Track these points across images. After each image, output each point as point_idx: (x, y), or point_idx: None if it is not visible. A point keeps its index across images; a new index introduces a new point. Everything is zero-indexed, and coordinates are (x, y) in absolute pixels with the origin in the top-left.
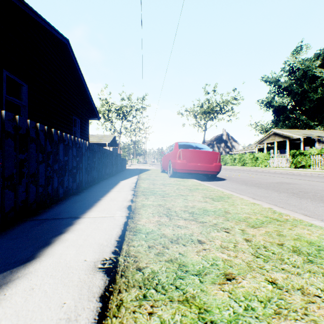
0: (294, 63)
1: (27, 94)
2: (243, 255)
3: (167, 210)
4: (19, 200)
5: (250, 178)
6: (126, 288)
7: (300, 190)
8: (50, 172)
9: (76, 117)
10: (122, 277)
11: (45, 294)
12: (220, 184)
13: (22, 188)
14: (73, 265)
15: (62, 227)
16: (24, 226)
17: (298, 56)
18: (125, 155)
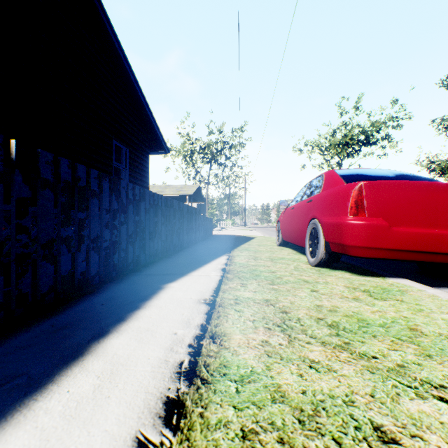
0: None
1: None
2: None
3: None
4: None
5: None
6: None
7: None
8: None
9: (120, 143)
10: None
11: None
12: None
13: None
14: None
15: None
16: None
17: None
18: (213, 213)
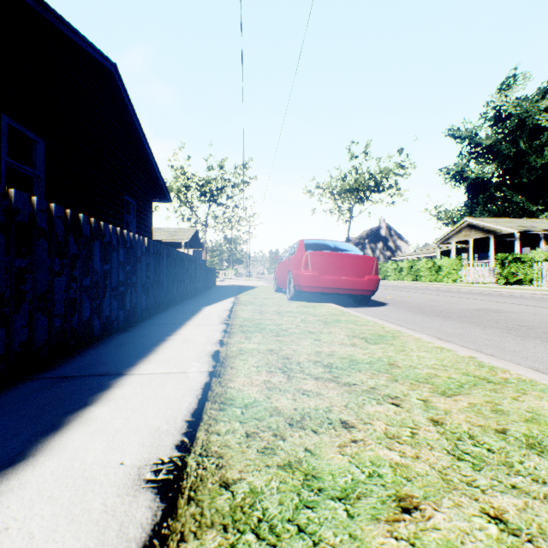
0: (503, 105)
1: (43, 157)
2: (431, 455)
3: (283, 361)
4: (15, 342)
5: (430, 303)
6: (196, 531)
7: (520, 323)
8: (76, 292)
9: (129, 198)
10: (190, 504)
11: (29, 543)
12: (377, 311)
13: (21, 320)
14: (97, 473)
15: (89, 392)
16: (19, 391)
17: (510, 94)
18: (214, 262)
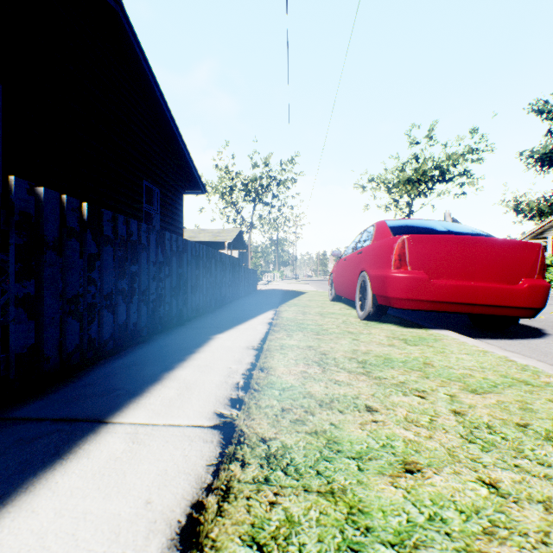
0: None
1: None
2: None
3: None
4: None
5: None
6: None
7: None
8: None
9: (150, 184)
10: None
11: None
12: None
13: None
14: None
15: None
16: None
17: None
18: (257, 263)
